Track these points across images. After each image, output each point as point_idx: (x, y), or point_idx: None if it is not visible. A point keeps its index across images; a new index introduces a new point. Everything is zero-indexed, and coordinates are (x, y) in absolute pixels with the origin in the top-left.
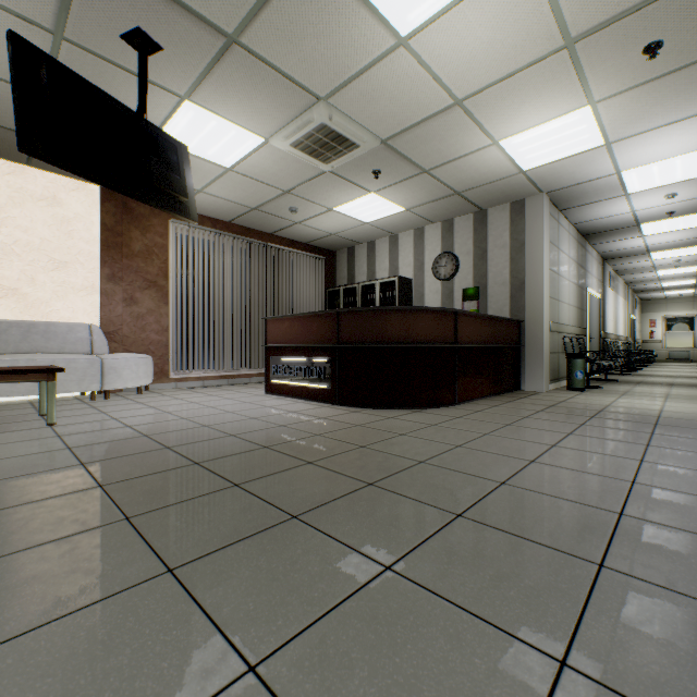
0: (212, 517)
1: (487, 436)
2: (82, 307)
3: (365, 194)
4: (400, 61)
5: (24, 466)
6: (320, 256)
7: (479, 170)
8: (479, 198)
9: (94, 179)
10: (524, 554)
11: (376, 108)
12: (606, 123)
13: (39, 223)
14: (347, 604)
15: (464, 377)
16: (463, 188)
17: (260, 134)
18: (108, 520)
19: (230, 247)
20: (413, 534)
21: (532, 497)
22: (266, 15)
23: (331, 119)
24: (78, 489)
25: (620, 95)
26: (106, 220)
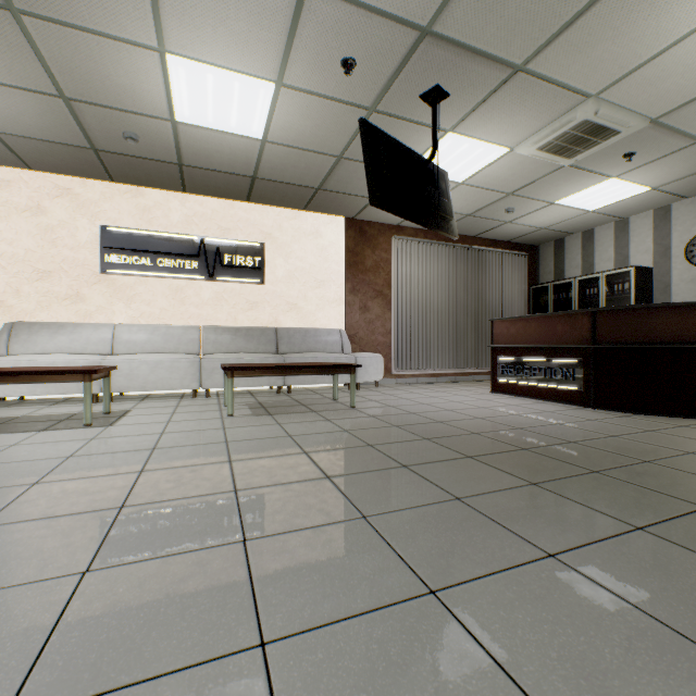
0: (614, 495)
1: None
2: (333, 316)
3: (602, 181)
4: None
5: (386, 436)
6: (522, 252)
7: None
8: None
9: (403, 216)
10: None
11: (658, 88)
12: None
13: (308, 253)
14: None
15: None
16: None
17: (507, 145)
18: (518, 482)
19: (439, 254)
20: None
21: None
22: (563, 37)
23: (596, 113)
24: (455, 457)
25: None
26: (348, 244)
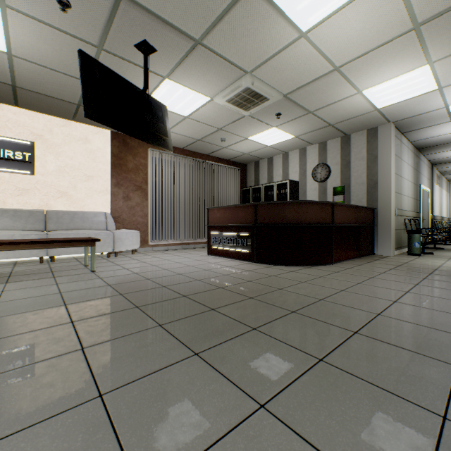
0: (207, 327)
1: (359, 284)
2: (100, 202)
3: (269, 128)
4: (300, 46)
5: (91, 294)
6: (237, 167)
7: (347, 110)
8: (345, 128)
9: (120, 130)
10: (404, 357)
11: (282, 75)
12: (439, 75)
13: (78, 154)
14: (303, 378)
15: (338, 246)
16: (335, 122)
17: (208, 95)
18: (150, 325)
19: (183, 164)
20: (329, 342)
21: (400, 323)
22: (219, 27)
23: (253, 84)
24: (126, 308)
25: (450, 56)
26: (113, 150)
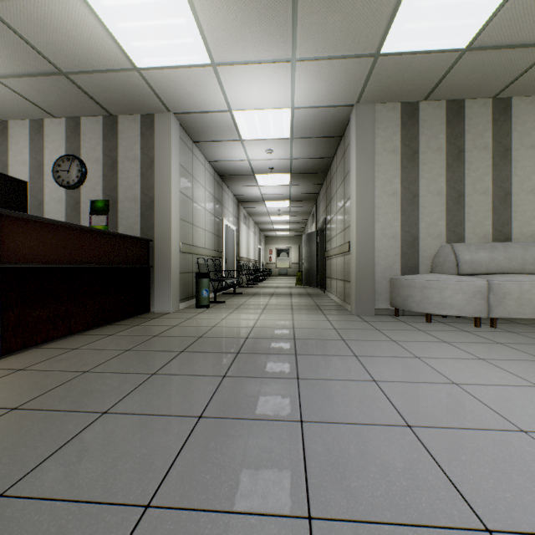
0: None
1: None
2: None
3: None
4: None
5: None
6: None
7: (76, 39)
8: (100, 95)
9: None
10: None
11: None
12: (205, 28)
13: None
14: None
15: (27, 312)
16: (68, 67)
17: None
18: None
19: None
20: None
21: None
22: None
23: None
24: None
25: None
26: None
